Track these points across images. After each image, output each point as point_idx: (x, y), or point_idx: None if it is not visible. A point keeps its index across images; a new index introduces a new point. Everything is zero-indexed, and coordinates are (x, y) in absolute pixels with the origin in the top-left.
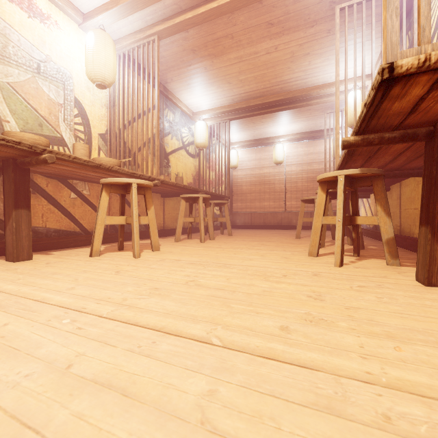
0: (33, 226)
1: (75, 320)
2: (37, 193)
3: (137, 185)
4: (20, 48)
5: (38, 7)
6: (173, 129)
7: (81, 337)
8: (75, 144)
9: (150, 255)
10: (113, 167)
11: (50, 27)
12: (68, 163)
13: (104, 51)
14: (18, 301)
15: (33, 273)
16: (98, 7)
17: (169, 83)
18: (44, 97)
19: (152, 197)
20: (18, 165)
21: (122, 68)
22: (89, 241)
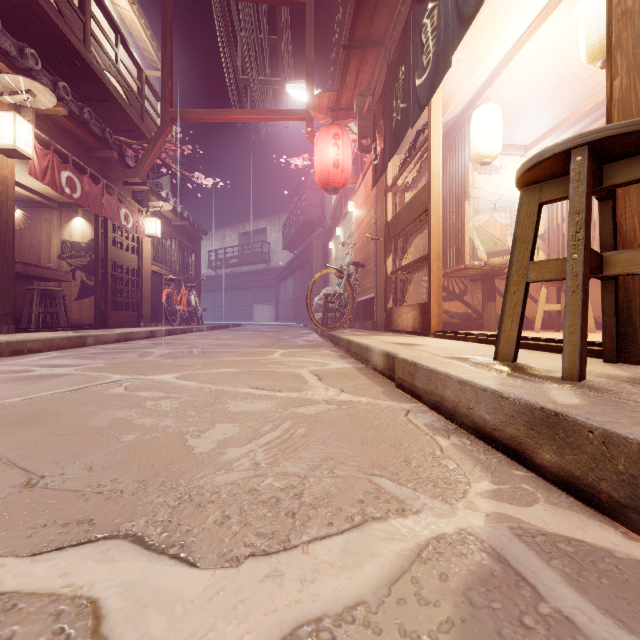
0: None
1: None
2: None
3: None
4: (485, 200)
5: (494, 165)
6: None
7: None
8: None
9: None
10: None
11: (501, 173)
12: None
13: None
14: None
15: None
16: (537, 138)
17: None
18: (497, 225)
19: None
20: (490, 276)
21: None
22: (529, 327)
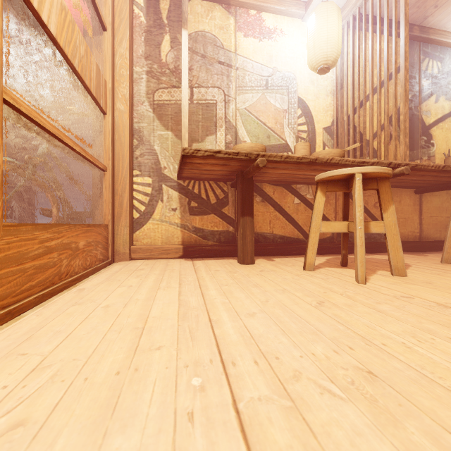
0: (263, 232)
1: (204, 388)
2: (265, 201)
3: (363, 176)
4: (253, 73)
5: (266, 26)
6: (439, 86)
7: (171, 447)
8: (295, 146)
9: (384, 282)
10: (333, 159)
11: (276, 39)
12: (282, 165)
13: (325, 26)
14: (199, 315)
15: (241, 280)
16: None
17: (430, 17)
18: (271, 109)
19: (390, 191)
20: (244, 176)
21: (351, 35)
22: None
